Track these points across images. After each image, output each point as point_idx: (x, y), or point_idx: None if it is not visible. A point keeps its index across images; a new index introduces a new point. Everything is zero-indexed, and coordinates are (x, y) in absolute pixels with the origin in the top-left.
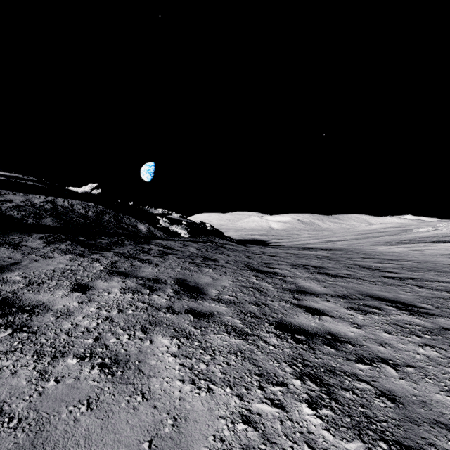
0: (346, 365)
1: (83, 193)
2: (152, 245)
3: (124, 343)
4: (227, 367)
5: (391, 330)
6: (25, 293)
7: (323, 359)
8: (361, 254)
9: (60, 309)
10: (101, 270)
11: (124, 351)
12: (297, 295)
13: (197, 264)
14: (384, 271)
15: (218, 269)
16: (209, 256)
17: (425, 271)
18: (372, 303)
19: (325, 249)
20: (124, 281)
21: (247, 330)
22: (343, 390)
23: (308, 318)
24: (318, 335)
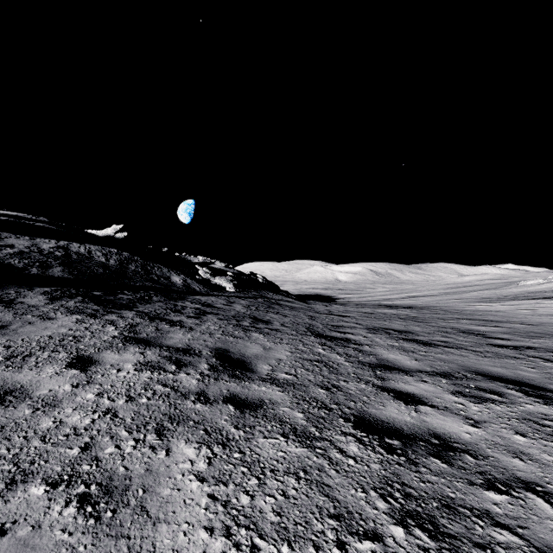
0: (471, 495)
1: (105, 236)
2: (188, 301)
3: (125, 455)
4: (284, 501)
5: (526, 430)
6: (1, 371)
7: (433, 483)
8: (456, 313)
9: (43, 396)
10: (114, 336)
11: (124, 471)
12: (379, 372)
13: (243, 328)
14: (491, 336)
15: (271, 335)
16: (260, 316)
17: (547, 338)
18: (486, 385)
19: (408, 307)
20: (142, 352)
21: (313, 431)
22: (476, 548)
23: (400, 410)
24: (419, 439)
